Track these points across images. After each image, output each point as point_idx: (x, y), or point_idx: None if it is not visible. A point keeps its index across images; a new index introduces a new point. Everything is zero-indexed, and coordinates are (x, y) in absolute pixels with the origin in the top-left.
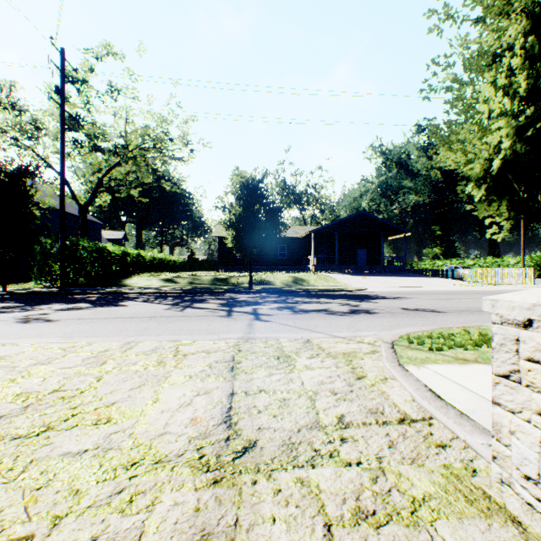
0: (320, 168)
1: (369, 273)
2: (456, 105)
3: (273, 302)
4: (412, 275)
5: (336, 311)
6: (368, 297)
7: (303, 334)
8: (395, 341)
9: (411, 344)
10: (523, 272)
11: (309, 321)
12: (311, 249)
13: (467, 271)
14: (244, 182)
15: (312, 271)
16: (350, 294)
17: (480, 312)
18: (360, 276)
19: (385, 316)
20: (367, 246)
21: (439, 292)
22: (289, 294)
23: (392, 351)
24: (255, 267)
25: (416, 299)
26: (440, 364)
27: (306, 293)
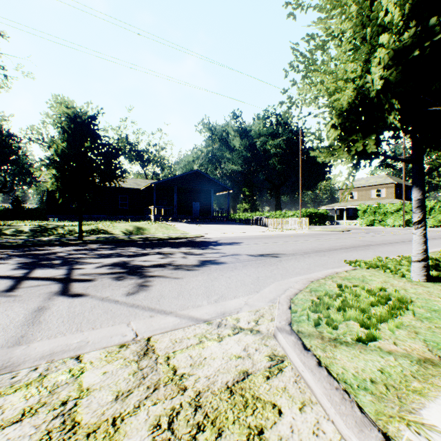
0: (161, 131)
1: (203, 222)
2: (314, 38)
3: (104, 256)
4: (235, 224)
5: (183, 264)
6: (209, 243)
7: (138, 323)
8: (293, 325)
9: (319, 327)
10: (303, 221)
11: (151, 287)
12: (152, 200)
13: (269, 220)
14: (71, 113)
15: (153, 220)
16: (191, 241)
17: (307, 254)
18: (196, 225)
19: (238, 267)
20: (200, 200)
21: (260, 236)
22: (128, 244)
23: (316, 361)
24: (94, 216)
25: (250, 244)
26: (436, 400)
27: (147, 242)
